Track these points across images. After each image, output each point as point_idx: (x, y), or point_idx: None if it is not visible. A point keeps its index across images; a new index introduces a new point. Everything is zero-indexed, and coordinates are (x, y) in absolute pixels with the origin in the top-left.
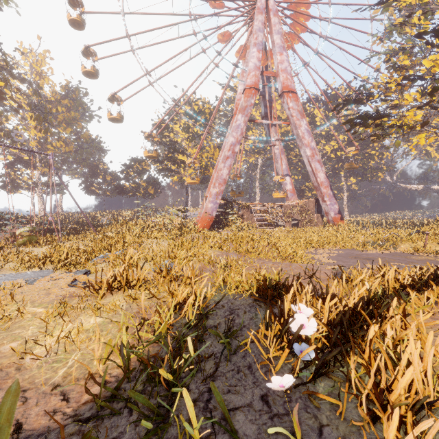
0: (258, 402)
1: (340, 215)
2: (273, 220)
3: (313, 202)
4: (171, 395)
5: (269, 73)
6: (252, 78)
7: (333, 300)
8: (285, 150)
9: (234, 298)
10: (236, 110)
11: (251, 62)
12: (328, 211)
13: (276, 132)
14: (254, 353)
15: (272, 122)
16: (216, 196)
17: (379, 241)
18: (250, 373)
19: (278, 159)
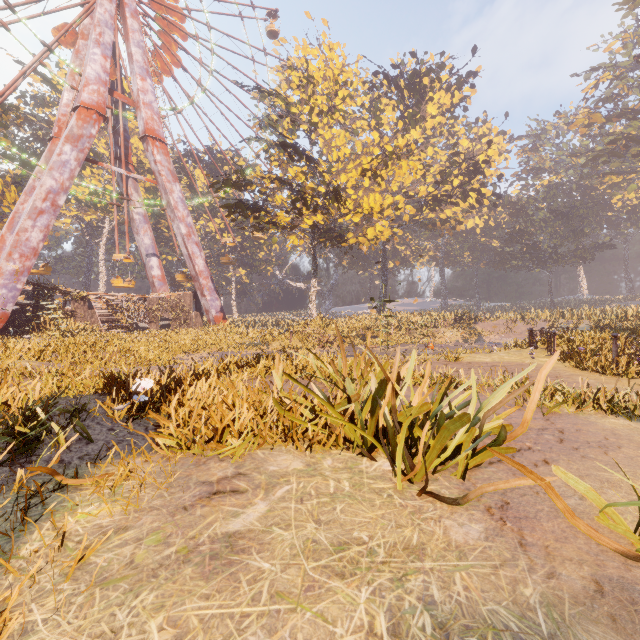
0: (106, 431)
1: (223, 314)
2: (130, 320)
3: (191, 296)
4: (31, 438)
5: (125, 97)
6: (93, 95)
7: (173, 375)
8: (152, 216)
9: (75, 398)
10: (60, 131)
11: (91, 68)
12: (209, 309)
13: (137, 189)
14: (102, 418)
15: (129, 173)
16: (14, 276)
17: (255, 341)
18: (99, 425)
19: (139, 229)
